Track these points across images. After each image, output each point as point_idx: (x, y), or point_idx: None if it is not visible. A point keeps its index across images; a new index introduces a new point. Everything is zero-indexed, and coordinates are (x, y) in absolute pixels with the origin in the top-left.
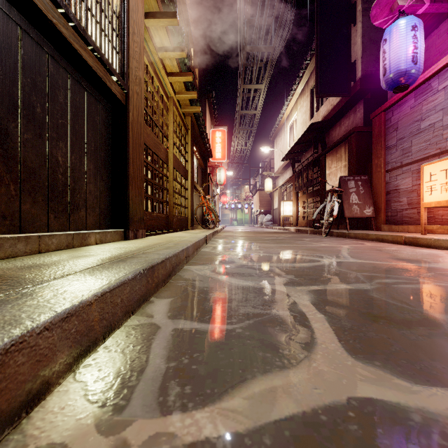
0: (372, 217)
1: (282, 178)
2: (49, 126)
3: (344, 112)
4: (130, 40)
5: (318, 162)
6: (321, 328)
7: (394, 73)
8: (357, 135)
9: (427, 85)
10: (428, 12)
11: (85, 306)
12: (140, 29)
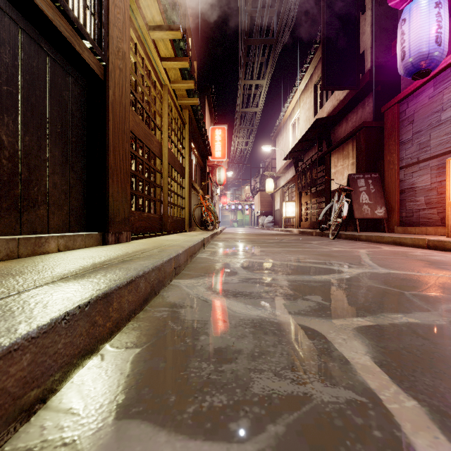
0: (384, 218)
1: (284, 178)
2: None
3: (351, 107)
4: (110, 2)
5: (323, 160)
6: None
7: (415, 56)
8: (366, 130)
9: (449, 72)
10: None
11: None
12: None
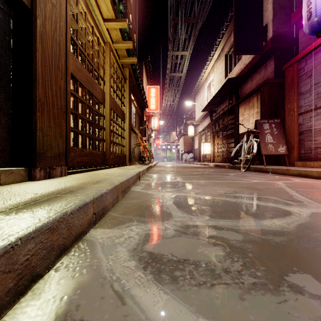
0: (285, 154)
1: (201, 125)
2: None
3: (255, 69)
4: None
5: (232, 110)
6: None
7: (320, 15)
8: (269, 85)
9: None
10: None
11: None
12: None
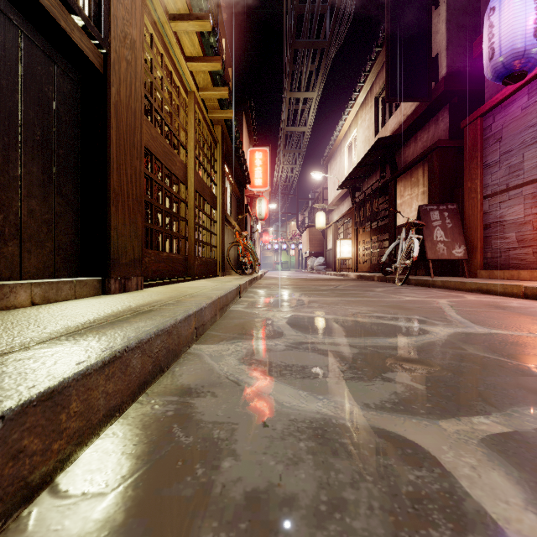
0: (463, 259)
1: (338, 211)
2: None
3: (421, 123)
4: None
5: (386, 189)
6: None
7: (507, 54)
8: (440, 151)
9: None
10: None
11: None
12: None
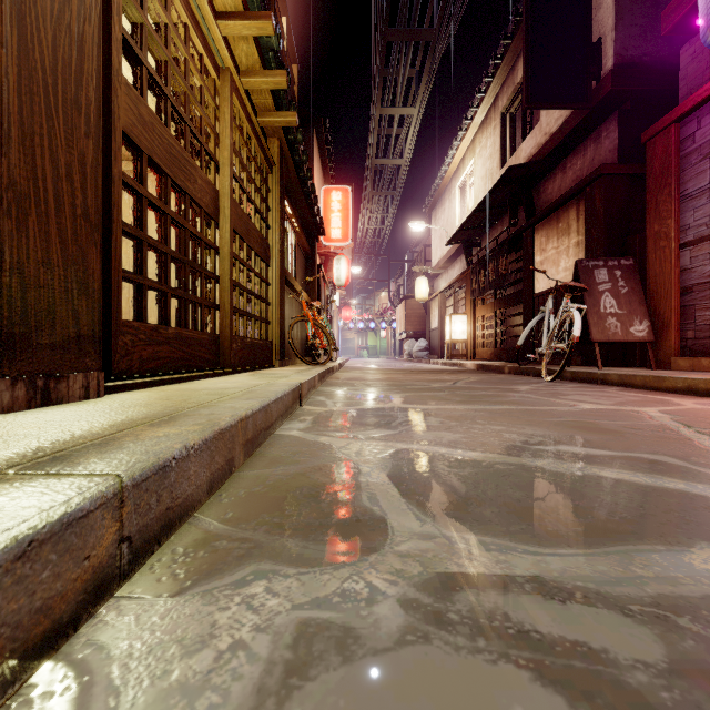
0: (647, 341)
1: (446, 276)
2: None
3: (572, 145)
4: None
5: (519, 241)
6: None
7: None
8: (606, 181)
9: None
10: None
11: None
12: None
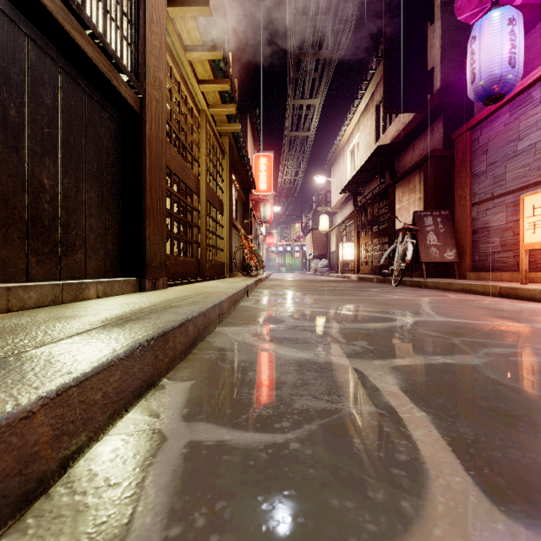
0: (454, 262)
1: (341, 214)
2: (29, 136)
3: (418, 132)
4: (147, 29)
5: (386, 194)
6: (428, 441)
7: (486, 79)
8: (435, 160)
9: (526, 96)
10: (527, 2)
11: (16, 421)
12: (160, 16)
